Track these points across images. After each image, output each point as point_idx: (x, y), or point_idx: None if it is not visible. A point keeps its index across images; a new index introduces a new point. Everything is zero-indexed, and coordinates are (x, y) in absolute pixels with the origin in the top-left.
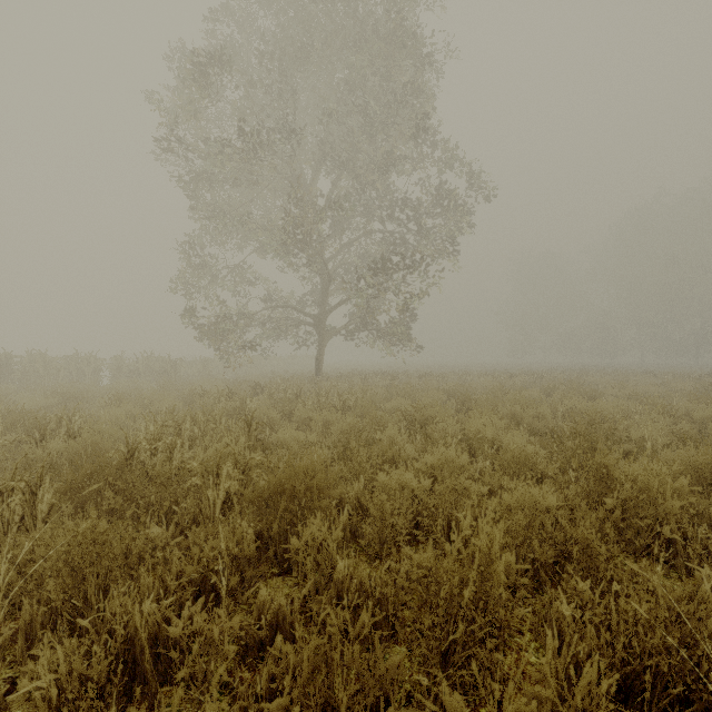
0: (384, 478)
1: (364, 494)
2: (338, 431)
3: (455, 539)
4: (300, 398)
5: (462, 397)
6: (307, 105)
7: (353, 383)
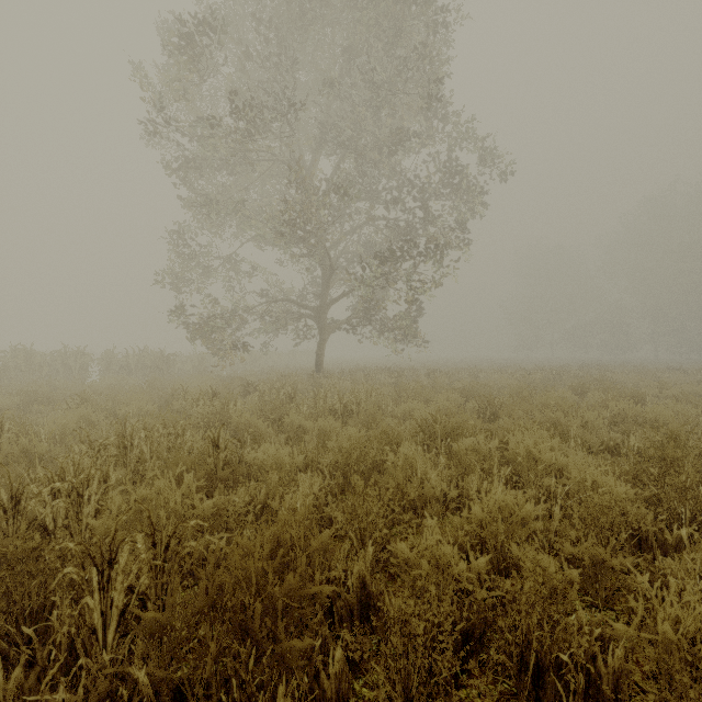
0: (408, 554)
1: (373, 562)
2: (337, 449)
3: None
4: (295, 400)
5: (481, 399)
6: (307, 81)
7: (356, 380)
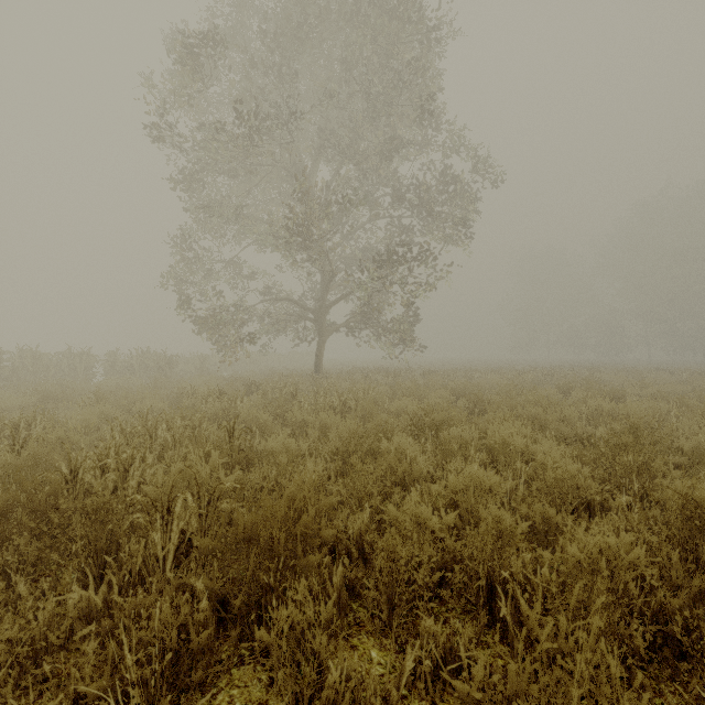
0: (394, 511)
1: (368, 525)
2: (337, 439)
3: (501, 612)
4: (297, 398)
5: (472, 397)
6: (306, 91)
7: (354, 380)
